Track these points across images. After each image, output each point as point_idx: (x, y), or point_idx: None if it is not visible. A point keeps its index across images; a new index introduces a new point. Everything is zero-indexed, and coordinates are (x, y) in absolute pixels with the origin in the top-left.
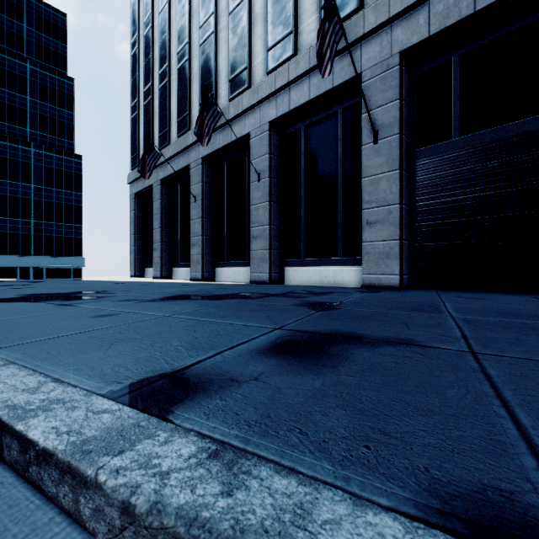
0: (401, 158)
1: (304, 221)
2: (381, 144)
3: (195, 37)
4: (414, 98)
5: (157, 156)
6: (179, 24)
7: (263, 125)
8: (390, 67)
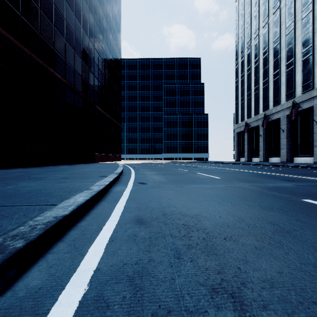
0: None
1: (299, 143)
2: None
3: (261, 85)
4: None
5: (248, 126)
6: (255, 80)
7: (284, 116)
8: None
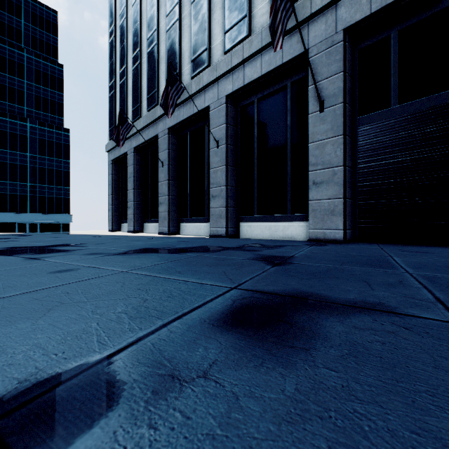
0: (344, 125)
1: (257, 182)
2: (326, 112)
3: (163, 24)
4: (356, 71)
5: (130, 126)
6: (149, 14)
7: (220, 99)
8: (334, 43)
